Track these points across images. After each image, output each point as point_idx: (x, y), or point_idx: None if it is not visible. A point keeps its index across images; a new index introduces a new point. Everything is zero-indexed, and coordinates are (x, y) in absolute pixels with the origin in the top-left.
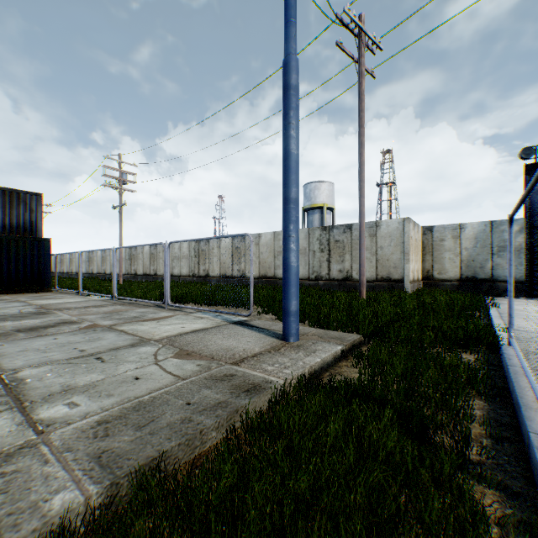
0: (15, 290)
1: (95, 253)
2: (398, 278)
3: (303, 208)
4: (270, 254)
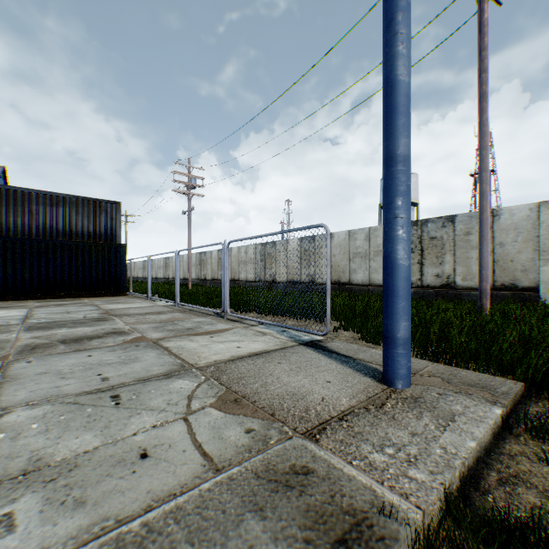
0: (95, 293)
1: (170, 259)
2: (528, 286)
3: (379, 205)
4: (344, 256)
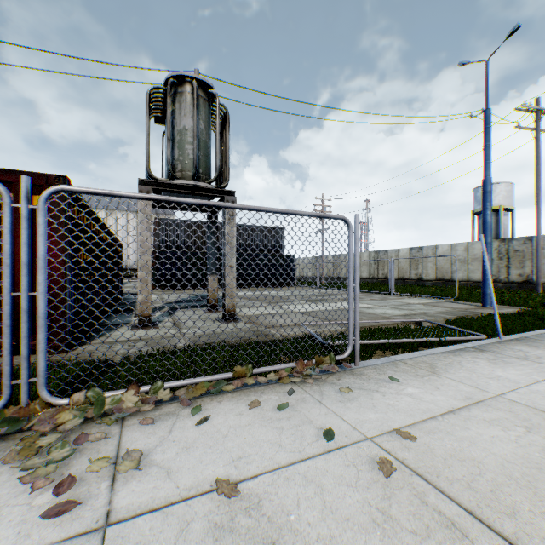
0: (280, 285)
1: None
2: None
3: (471, 211)
4: (446, 261)
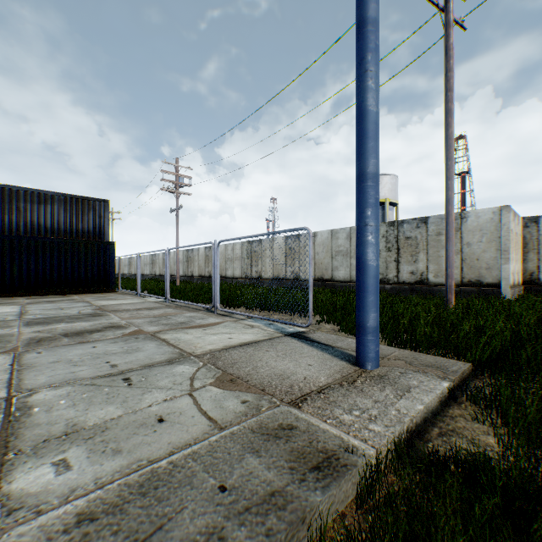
0: (84, 290)
1: (157, 256)
2: (491, 282)
3: None
4: (327, 254)
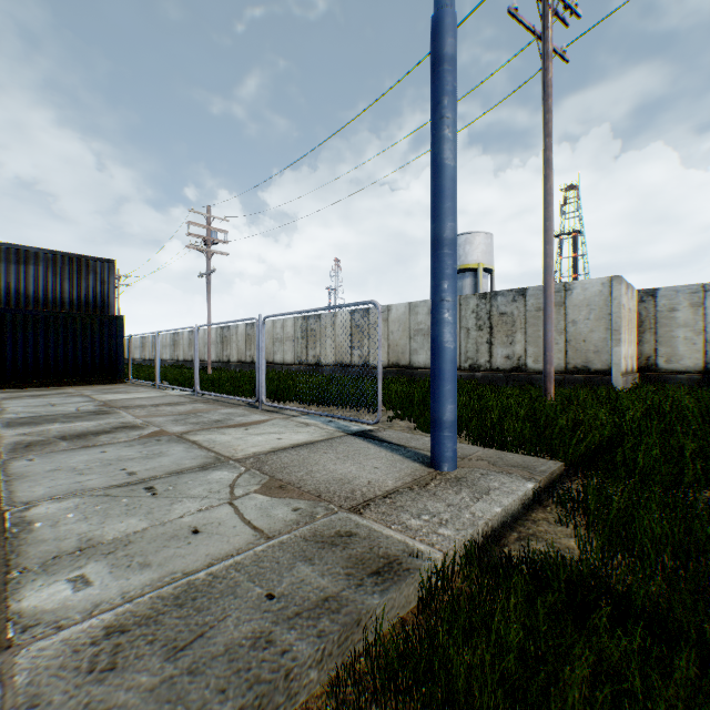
0: (82, 381)
1: (180, 335)
2: (600, 368)
3: None
4: (403, 333)
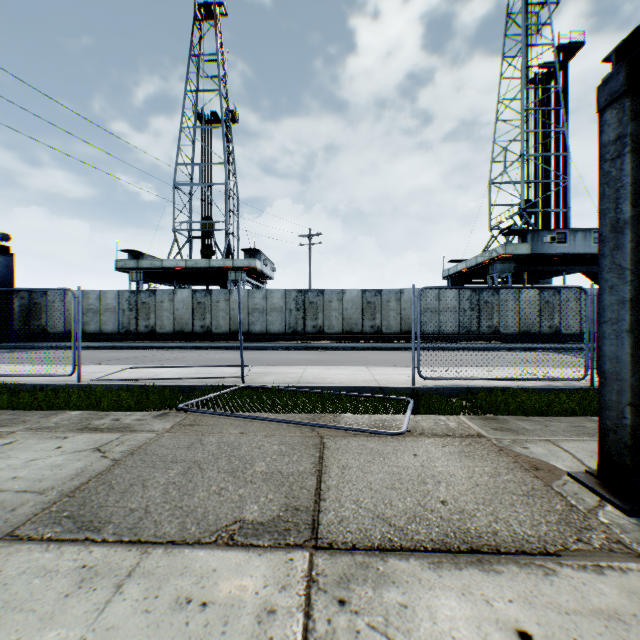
0: None
1: None
2: None
3: None
4: None
